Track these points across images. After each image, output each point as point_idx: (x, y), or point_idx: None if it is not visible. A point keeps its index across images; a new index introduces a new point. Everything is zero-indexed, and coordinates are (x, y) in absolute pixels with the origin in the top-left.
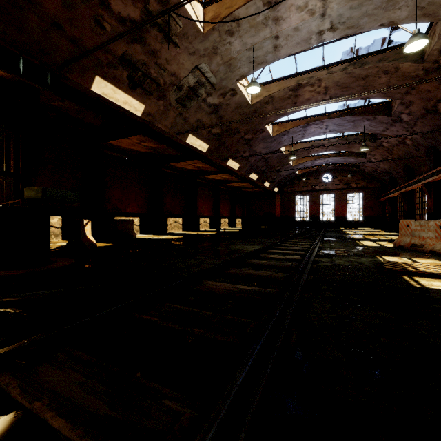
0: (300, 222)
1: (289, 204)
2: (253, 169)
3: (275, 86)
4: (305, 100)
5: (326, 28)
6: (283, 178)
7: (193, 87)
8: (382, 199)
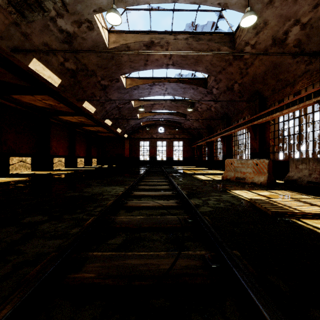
0: (143, 161)
1: (135, 147)
2: (108, 115)
3: (132, 37)
4: (155, 60)
5: None
6: (131, 127)
7: None
8: (193, 146)
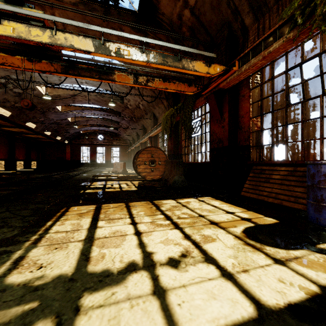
0: (84, 164)
1: (76, 152)
2: (48, 128)
3: (61, 91)
4: (80, 101)
5: (84, 82)
6: (71, 134)
7: (3, 83)
8: (127, 152)
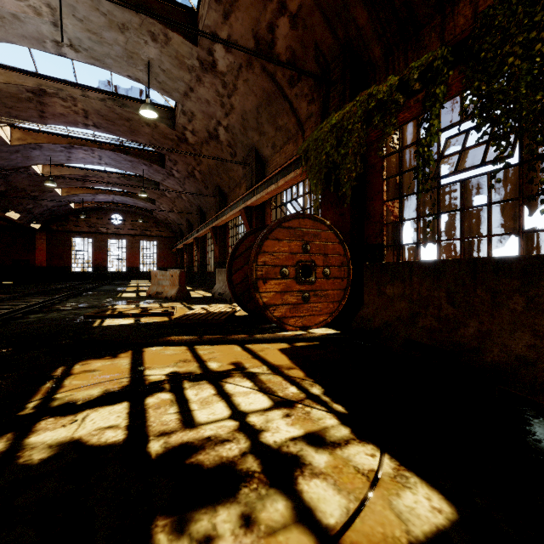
0: (78, 274)
1: (60, 248)
2: None
3: (0, 74)
4: (59, 115)
5: (65, 43)
6: (48, 209)
7: None
8: (174, 250)
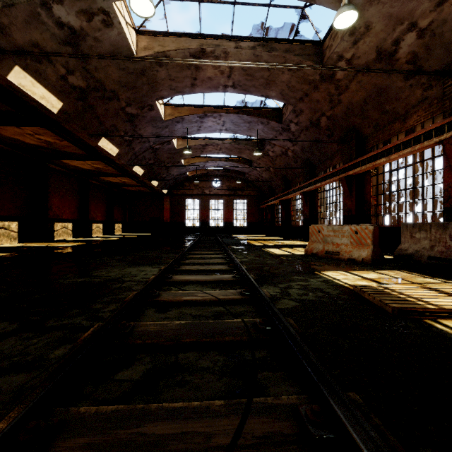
0: (190, 228)
1: (179, 208)
2: (139, 160)
3: (172, 42)
4: (207, 79)
5: None
6: (173, 178)
7: None
8: (262, 206)
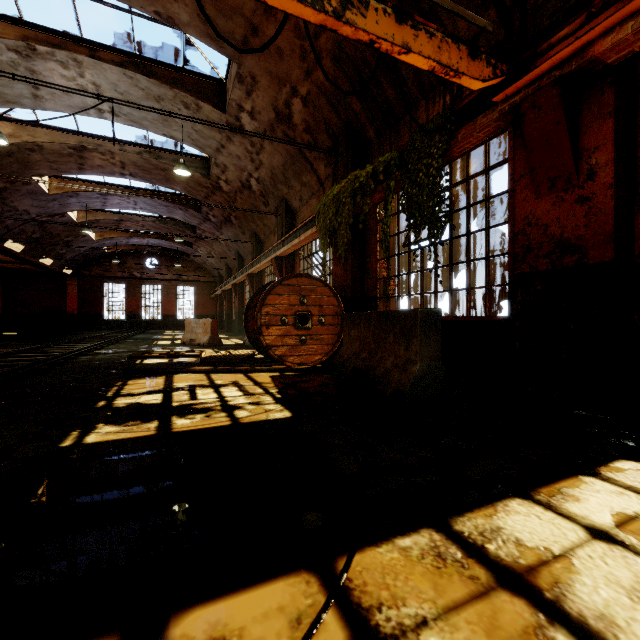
0: (111, 323)
1: (93, 294)
2: (14, 234)
3: (46, 134)
4: (97, 166)
5: (107, 110)
6: (81, 254)
7: None
8: (212, 296)
